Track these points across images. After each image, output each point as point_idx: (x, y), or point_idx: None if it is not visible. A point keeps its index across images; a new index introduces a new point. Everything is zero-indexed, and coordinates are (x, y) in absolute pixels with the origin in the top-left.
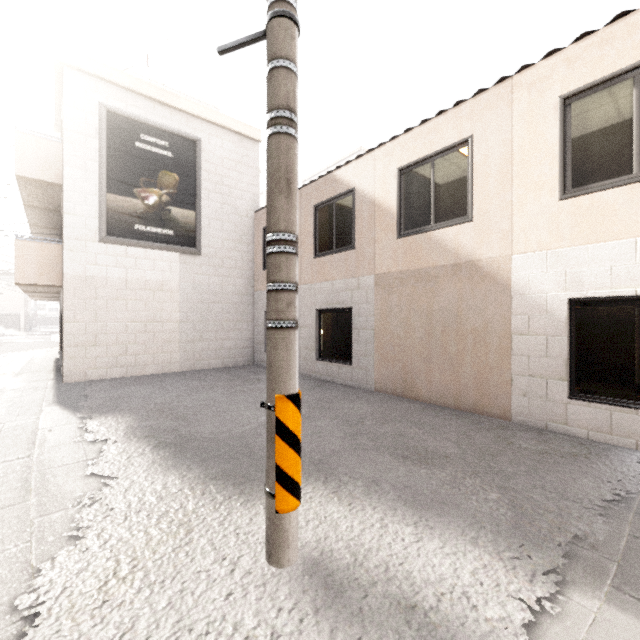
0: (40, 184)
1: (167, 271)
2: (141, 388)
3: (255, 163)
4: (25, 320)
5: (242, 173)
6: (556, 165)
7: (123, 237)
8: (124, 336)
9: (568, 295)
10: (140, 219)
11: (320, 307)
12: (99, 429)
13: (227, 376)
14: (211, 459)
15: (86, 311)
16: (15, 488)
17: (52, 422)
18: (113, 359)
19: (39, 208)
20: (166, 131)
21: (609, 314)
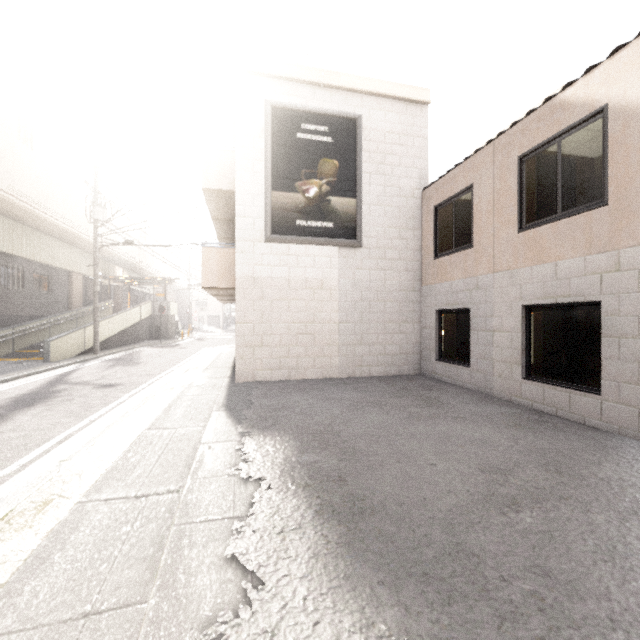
0: (220, 194)
1: (327, 267)
2: (301, 397)
3: (422, 131)
4: (222, 320)
5: (407, 146)
6: None
7: (285, 234)
8: (286, 337)
9: None
10: (301, 214)
11: (530, 302)
12: (255, 457)
13: (393, 389)
14: (410, 578)
15: (254, 312)
16: (144, 558)
17: (214, 435)
18: (277, 361)
19: (222, 220)
20: (326, 115)
21: None
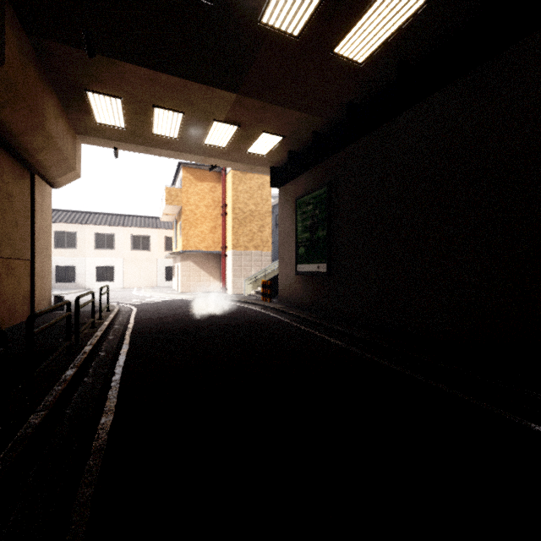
0: None
1: None
2: None
3: None
4: None
5: None
6: (53, 242)
7: None
8: None
9: (56, 265)
10: None
11: None
12: None
13: None
14: None
15: None
16: None
17: None
18: None
19: None
20: None
21: (62, 269)
